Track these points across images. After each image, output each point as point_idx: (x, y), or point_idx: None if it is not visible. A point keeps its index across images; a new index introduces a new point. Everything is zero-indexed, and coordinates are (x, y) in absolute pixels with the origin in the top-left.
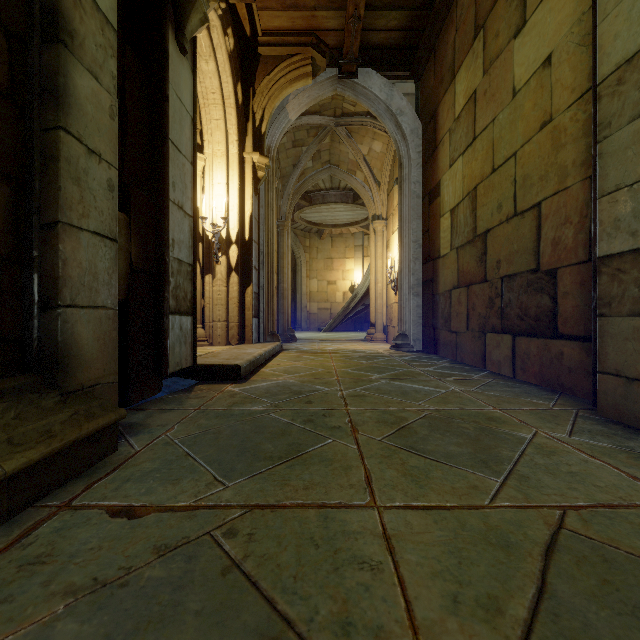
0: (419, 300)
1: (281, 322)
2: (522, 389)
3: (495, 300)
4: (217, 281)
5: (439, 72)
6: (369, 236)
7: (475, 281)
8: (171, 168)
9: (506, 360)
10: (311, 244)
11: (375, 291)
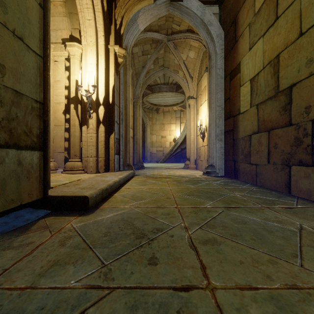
0: (222, 143)
1: (135, 158)
2: None
3: (303, 139)
4: (90, 130)
5: None
6: (183, 112)
7: (277, 126)
8: None
9: None
10: (152, 116)
11: (189, 140)
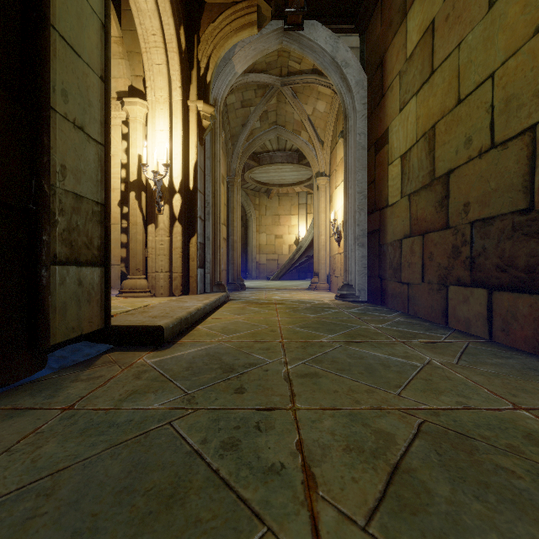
0: (364, 251)
1: (231, 272)
2: (519, 361)
3: (461, 249)
4: (159, 231)
5: (387, 17)
6: (312, 195)
7: (433, 228)
8: (59, 70)
9: (478, 318)
10: (260, 202)
11: (319, 243)
